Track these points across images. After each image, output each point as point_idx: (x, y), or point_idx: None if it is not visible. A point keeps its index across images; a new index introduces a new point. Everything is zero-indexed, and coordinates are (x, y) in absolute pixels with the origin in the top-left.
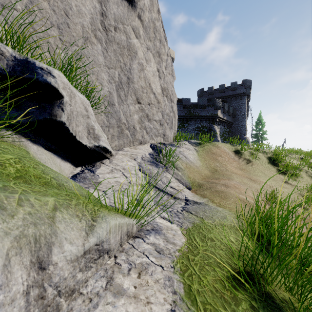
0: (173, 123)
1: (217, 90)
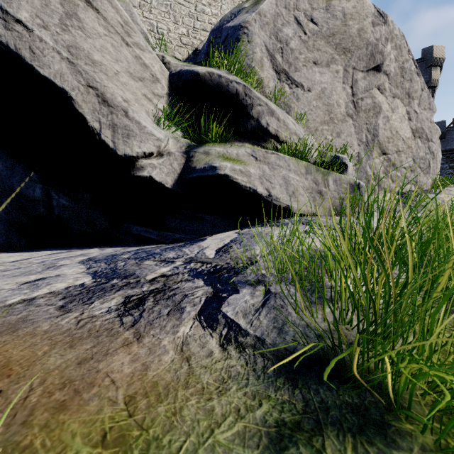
0: (432, 166)
1: None
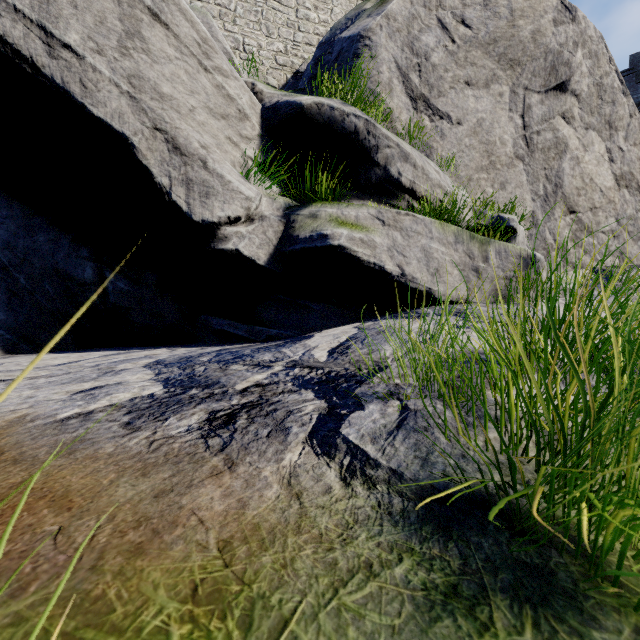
0: None
1: None
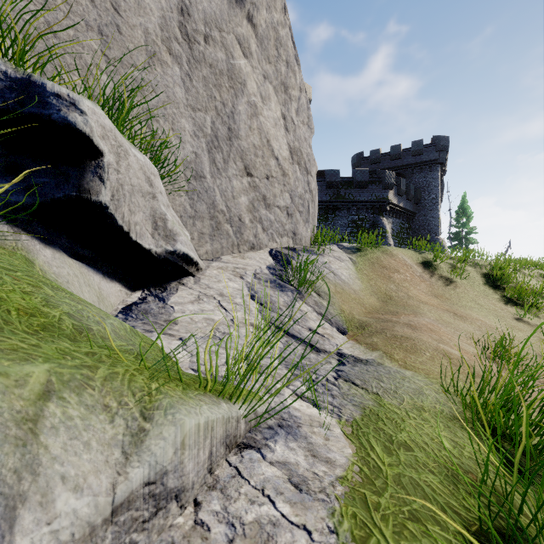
0: (311, 212)
1: (387, 155)
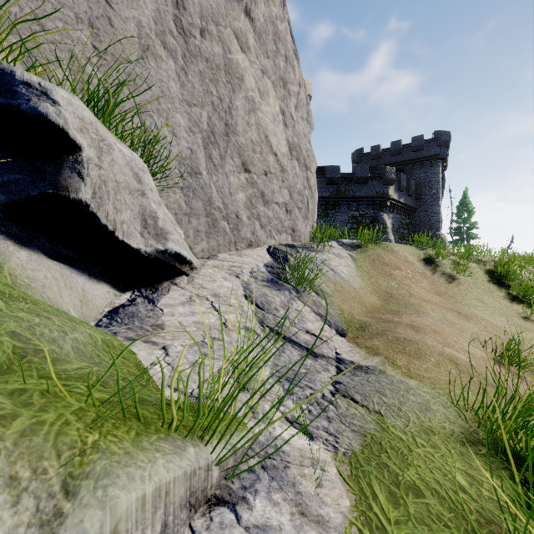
0: (310, 208)
1: (388, 151)
